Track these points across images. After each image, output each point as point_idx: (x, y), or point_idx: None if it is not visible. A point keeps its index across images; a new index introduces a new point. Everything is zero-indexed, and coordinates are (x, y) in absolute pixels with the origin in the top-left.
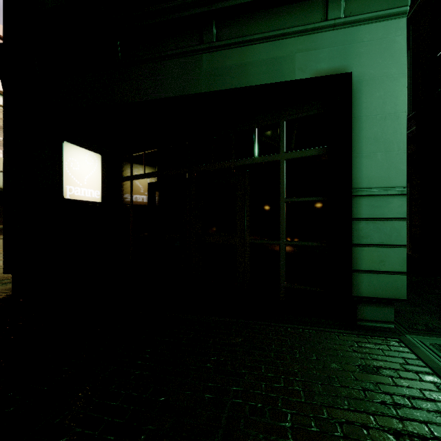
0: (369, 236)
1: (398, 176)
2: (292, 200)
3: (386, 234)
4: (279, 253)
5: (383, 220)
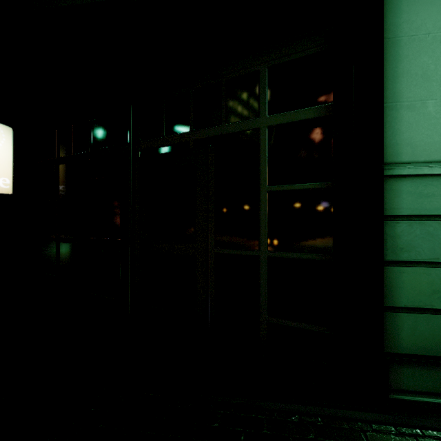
0: (414, 248)
1: None
2: (278, 188)
3: None
4: (258, 269)
5: (438, 220)
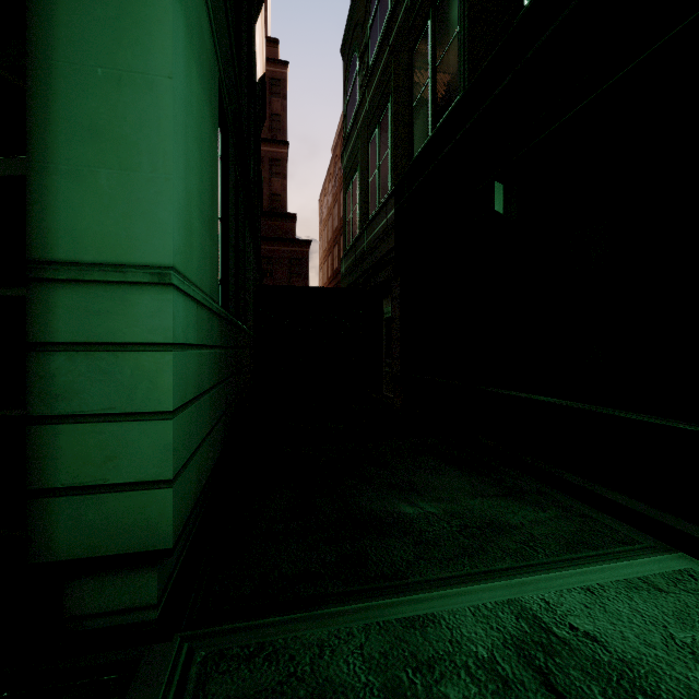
0: (78, 393)
1: (153, 235)
2: None
3: (121, 386)
4: None
5: (114, 350)
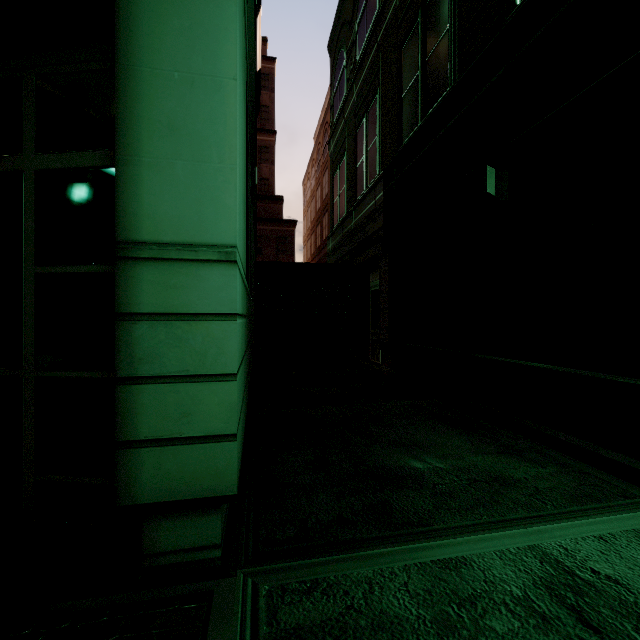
0: (158, 357)
1: (220, 219)
2: (50, 270)
3: (194, 351)
4: (22, 399)
5: (188, 319)
